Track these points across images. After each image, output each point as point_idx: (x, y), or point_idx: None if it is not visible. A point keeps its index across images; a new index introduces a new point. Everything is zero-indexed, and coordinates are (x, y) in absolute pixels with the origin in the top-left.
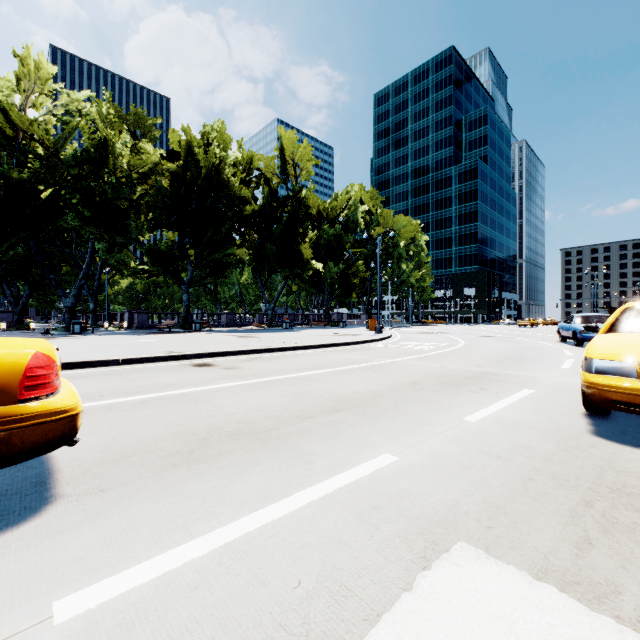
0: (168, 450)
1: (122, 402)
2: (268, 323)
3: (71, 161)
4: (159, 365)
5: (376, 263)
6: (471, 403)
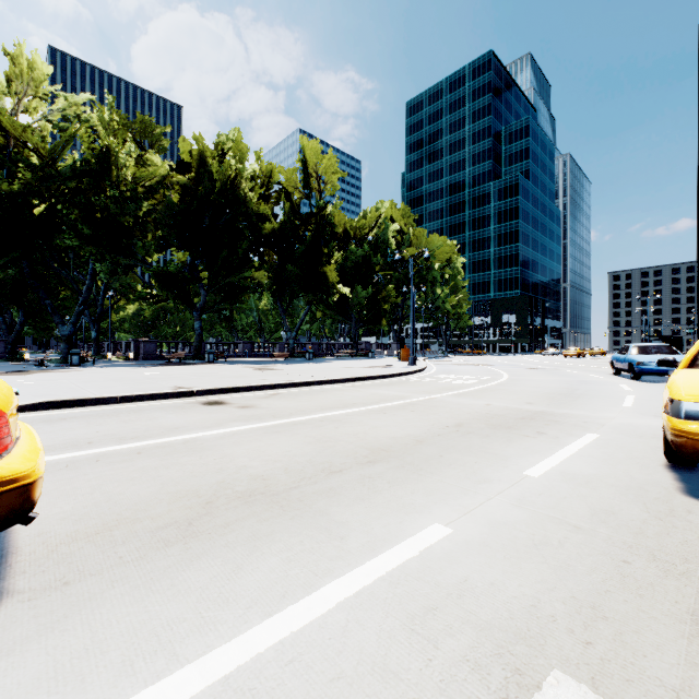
0: (161, 519)
1: (113, 451)
2: (289, 353)
3: (69, 173)
4: (163, 403)
5: (408, 287)
6: (529, 451)
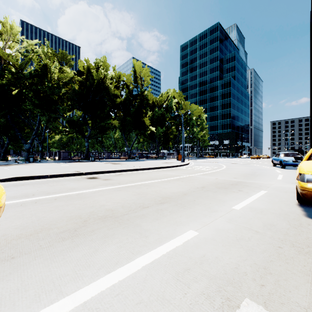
0: (62, 228)
1: (43, 198)
2: (128, 157)
3: (28, 75)
4: (69, 178)
5: (181, 128)
6: (235, 198)
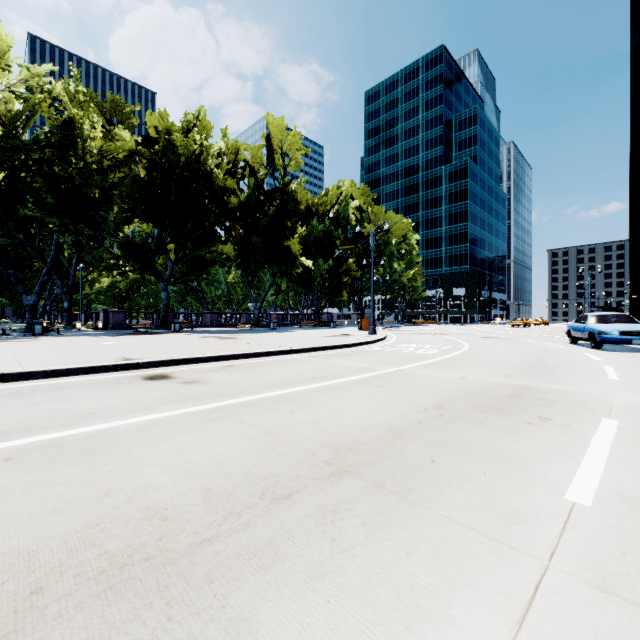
0: None
1: None
2: (254, 323)
3: (33, 144)
4: (99, 378)
5: (367, 262)
6: (548, 451)
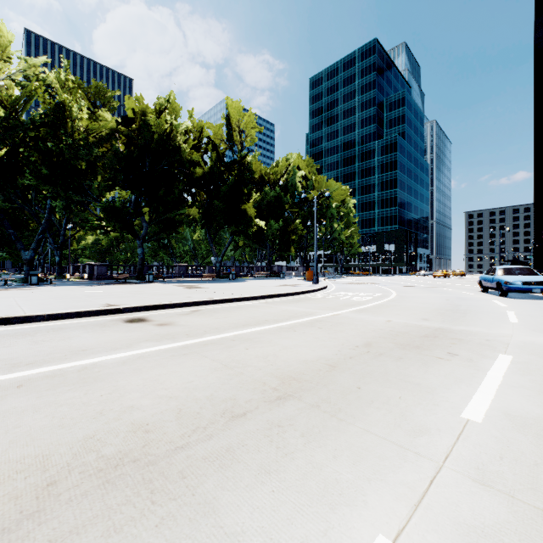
0: None
1: None
2: (216, 274)
3: (30, 123)
4: (88, 321)
5: (311, 222)
6: (452, 380)
